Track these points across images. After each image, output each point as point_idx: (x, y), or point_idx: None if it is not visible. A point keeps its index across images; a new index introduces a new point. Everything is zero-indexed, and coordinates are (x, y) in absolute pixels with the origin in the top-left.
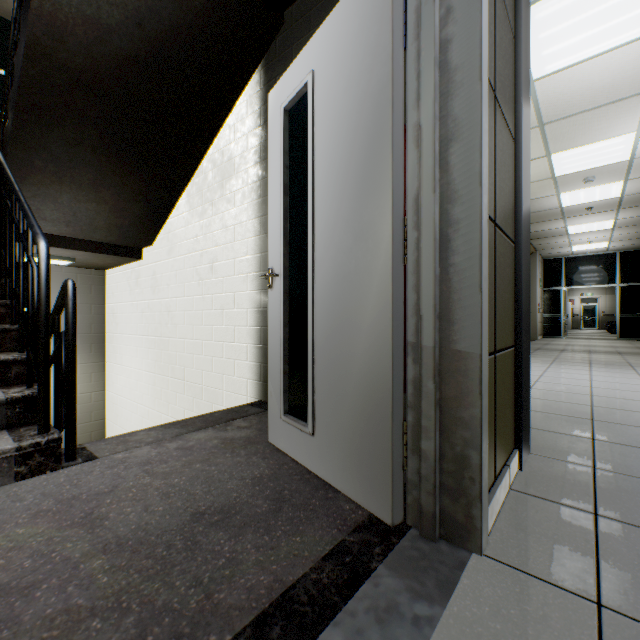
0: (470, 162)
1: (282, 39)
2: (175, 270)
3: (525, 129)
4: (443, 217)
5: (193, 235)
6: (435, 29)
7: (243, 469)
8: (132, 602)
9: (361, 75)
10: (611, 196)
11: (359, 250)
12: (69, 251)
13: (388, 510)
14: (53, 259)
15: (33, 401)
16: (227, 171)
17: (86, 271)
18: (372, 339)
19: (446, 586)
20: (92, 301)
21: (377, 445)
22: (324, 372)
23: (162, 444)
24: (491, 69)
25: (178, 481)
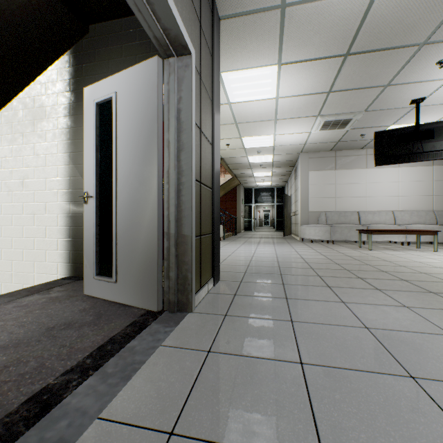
0: (188, 161)
1: (88, 42)
2: None
3: (217, 139)
4: (179, 181)
5: (2, 155)
6: (175, 104)
7: (71, 308)
8: (29, 359)
9: (143, 109)
10: (269, 161)
11: (142, 190)
12: None
13: (156, 305)
14: None
15: None
16: (39, 114)
17: None
18: (148, 231)
19: (178, 322)
20: None
21: (151, 278)
22: (123, 249)
23: None
24: (199, 120)
25: (27, 319)
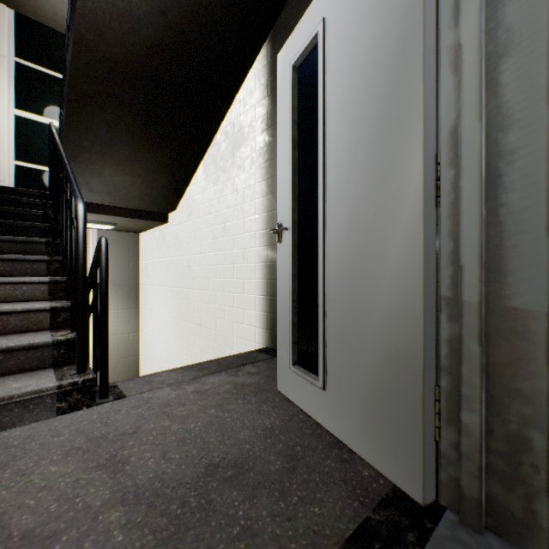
0: (531, 77)
1: (287, 12)
2: (194, 231)
3: None
4: (490, 148)
5: (208, 200)
6: None
7: (254, 418)
8: None
9: (382, 5)
10: None
11: (379, 196)
12: (111, 217)
13: (418, 486)
14: (100, 224)
15: (75, 343)
16: (237, 141)
17: (125, 234)
18: (396, 292)
19: None
20: (130, 258)
21: (403, 411)
22: (337, 326)
23: (181, 386)
24: None
25: (194, 426)
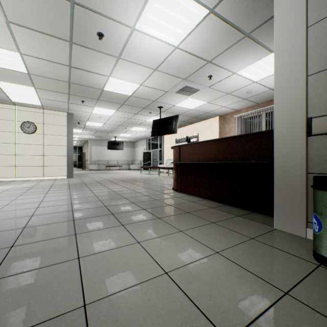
0: None
1: None
2: None
3: None
4: None
5: None
6: None
7: None
8: None
9: None
10: (77, 139)
11: None
12: None
13: None
14: None
15: None
16: None
17: None
18: None
19: None
20: None
21: None
22: None
23: None
24: None
25: None
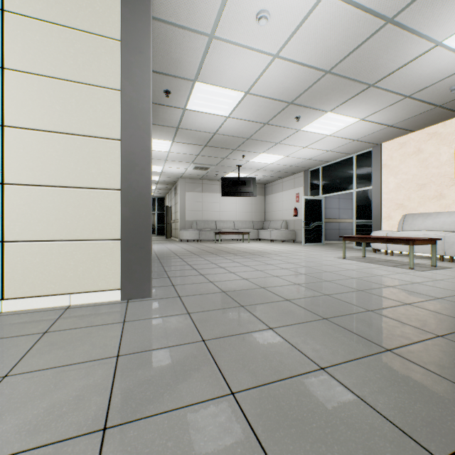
0: None
1: None
2: None
3: None
4: None
5: None
6: None
7: None
8: None
9: None
10: (156, 179)
11: None
12: None
13: None
14: None
15: None
16: None
17: None
18: None
19: None
20: None
21: None
22: None
23: None
24: None
25: None
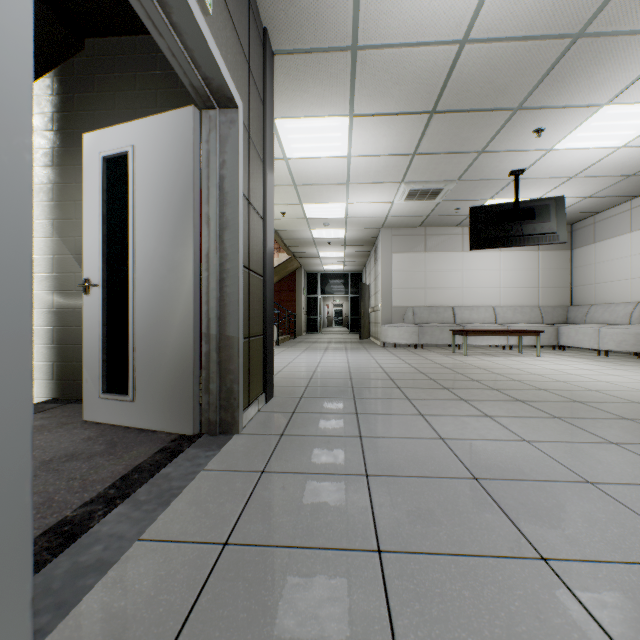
0: (234, 242)
1: (82, 62)
2: None
3: (270, 212)
4: (222, 267)
5: None
6: (217, 169)
7: (70, 437)
8: None
9: (174, 172)
10: (340, 237)
11: (172, 278)
12: None
13: (191, 427)
14: None
15: None
16: None
17: None
18: (181, 331)
19: (222, 445)
20: None
21: (184, 393)
22: (144, 355)
23: None
24: (247, 190)
25: None
